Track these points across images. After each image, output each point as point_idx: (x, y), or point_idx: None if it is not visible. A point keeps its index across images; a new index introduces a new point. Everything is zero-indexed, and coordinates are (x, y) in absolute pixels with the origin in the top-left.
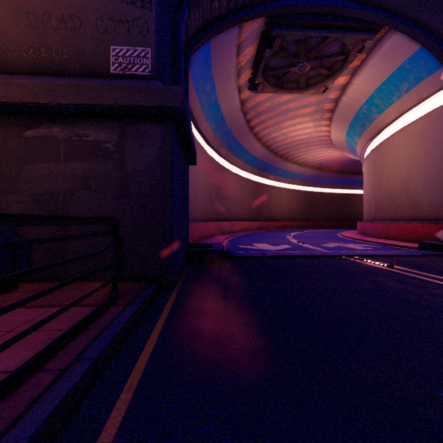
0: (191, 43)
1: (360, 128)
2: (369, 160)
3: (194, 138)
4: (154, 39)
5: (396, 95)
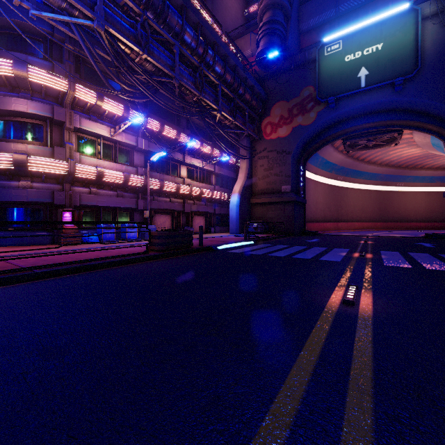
0: (306, 159)
1: None
2: None
3: (314, 181)
4: (291, 183)
5: (441, 145)
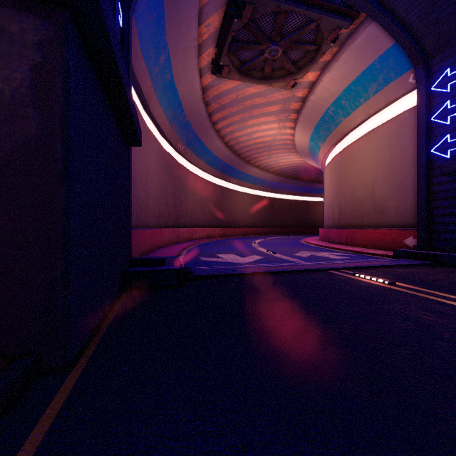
0: None
1: (325, 132)
2: (333, 165)
3: (143, 123)
4: None
5: (363, 97)
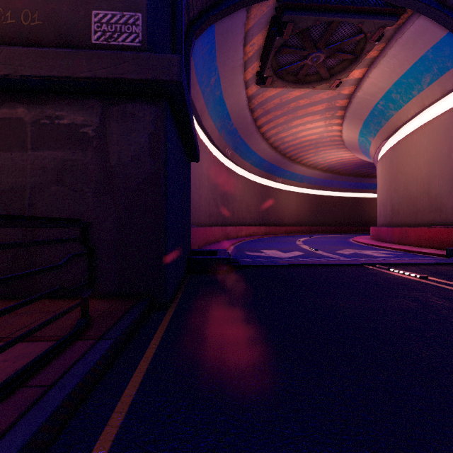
0: (193, 26)
1: (375, 126)
2: (385, 160)
3: (197, 136)
4: (146, 2)
5: (416, 88)
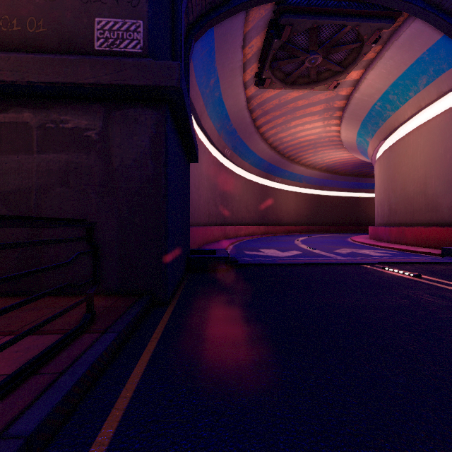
0: (192, 29)
1: (373, 127)
2: (382, 161)
3: (196, 136)
4: (147, 9)
5: (413, 90)
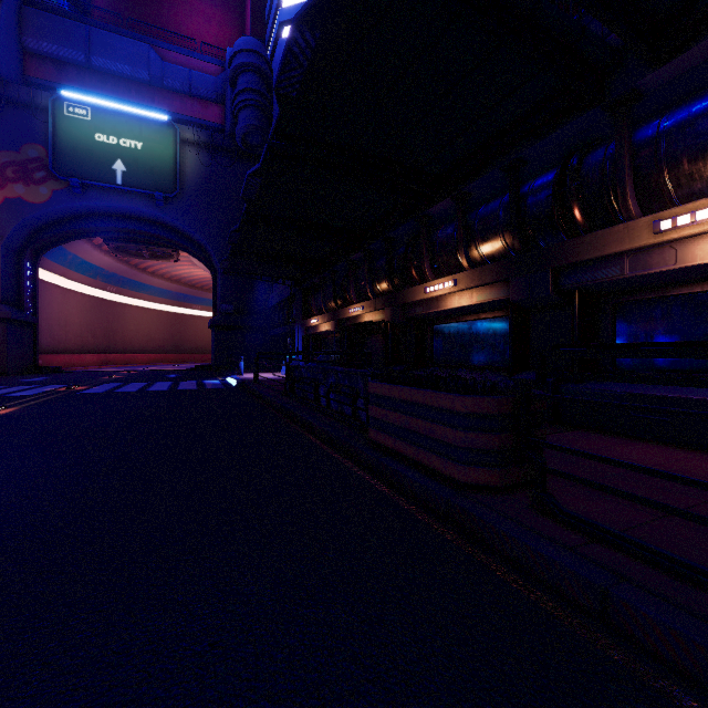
0: (39, 252)
1: None
2: None
3: (62, 289)
4: (2, 289)
5: None
